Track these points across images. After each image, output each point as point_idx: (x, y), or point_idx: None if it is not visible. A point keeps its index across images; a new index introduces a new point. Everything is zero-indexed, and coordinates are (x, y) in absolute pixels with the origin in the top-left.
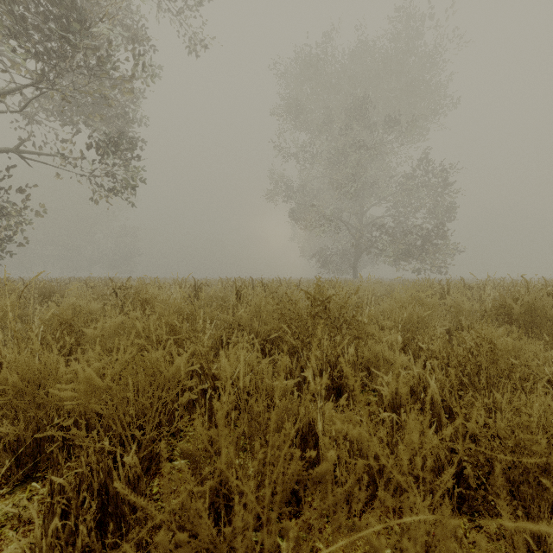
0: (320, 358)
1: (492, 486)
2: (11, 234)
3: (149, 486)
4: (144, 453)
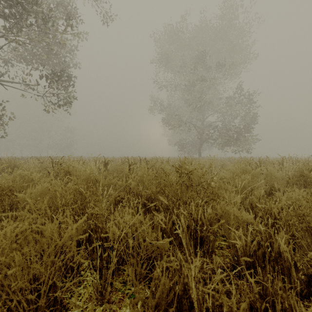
0: (187, 216)
1: None
2: None
3: None
4: None
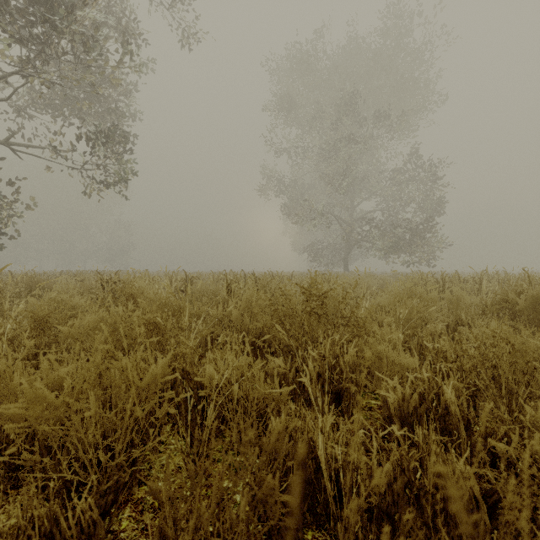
0: (318, 359)
1: (536, 527)
2: (3, 227)
3: (118, 518)
4: (108, 484)
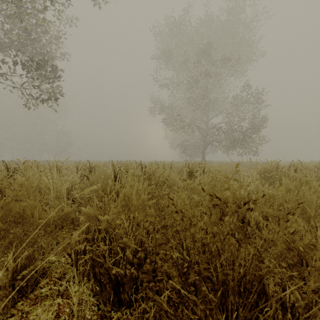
0: None
1: None
2: None
3: None
4: None
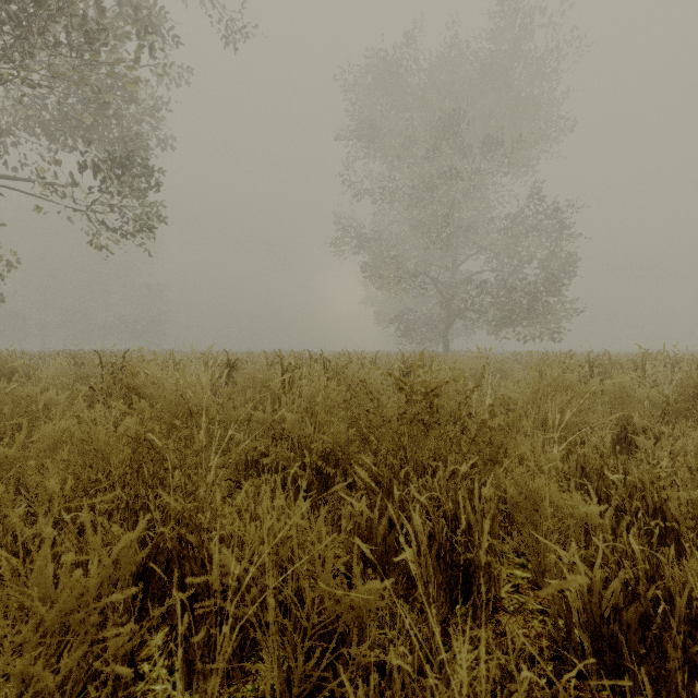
0: (429, 508)
1: None
2: None
3: None
4: None
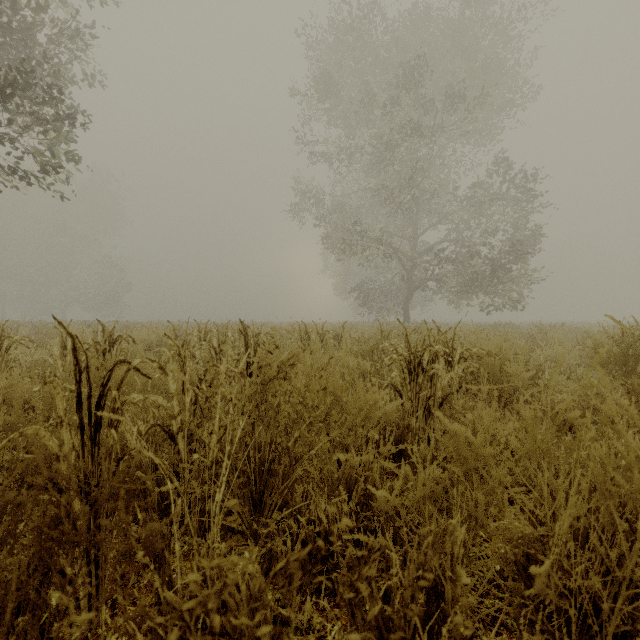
0: None
1: None
2: None
3: None
4: None
